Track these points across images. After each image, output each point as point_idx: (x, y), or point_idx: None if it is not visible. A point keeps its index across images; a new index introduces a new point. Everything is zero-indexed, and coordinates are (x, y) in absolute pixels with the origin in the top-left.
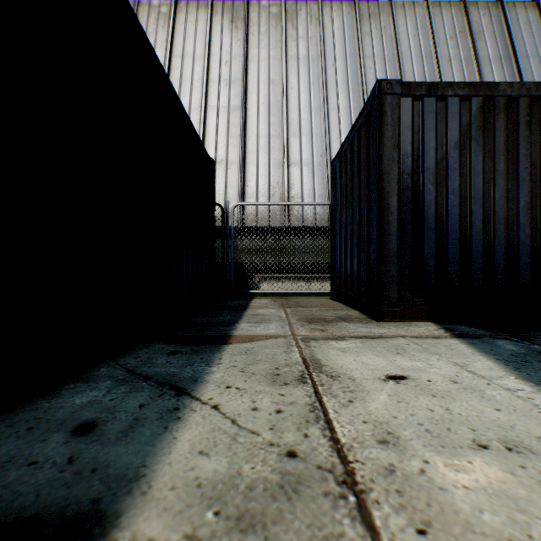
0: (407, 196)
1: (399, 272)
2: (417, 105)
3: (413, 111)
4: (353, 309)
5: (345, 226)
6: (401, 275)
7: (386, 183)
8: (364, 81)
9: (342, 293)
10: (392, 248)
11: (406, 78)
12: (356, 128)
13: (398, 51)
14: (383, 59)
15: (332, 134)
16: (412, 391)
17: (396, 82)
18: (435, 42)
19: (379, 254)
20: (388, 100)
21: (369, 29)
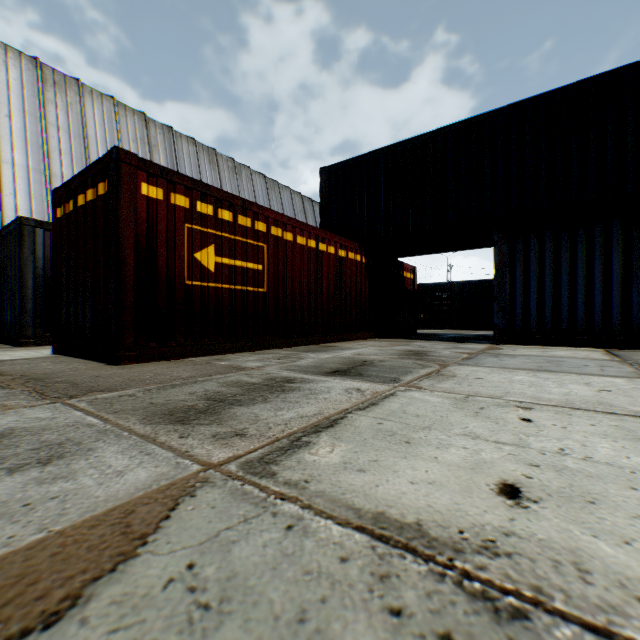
0: (42, 280)
1: (36, 321)
2: (49, 233)
3: (47, 236)
4: (10, 345)
5: (5, 288)
6: (38, 322)
7: (27, 272)
8: (47, 147)
9: (4, 336)
10: (31, 308)
11: (92, 159)
12: (11, 228)
13: (85, 132)
14: (69, 133)
15: (6, 188)
16: (5, 355)
17: (33, 219)
18: (120, 139)
19: (22, 310)
20: (28, 228)
21: (55, 97)
